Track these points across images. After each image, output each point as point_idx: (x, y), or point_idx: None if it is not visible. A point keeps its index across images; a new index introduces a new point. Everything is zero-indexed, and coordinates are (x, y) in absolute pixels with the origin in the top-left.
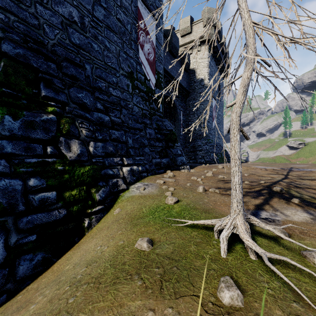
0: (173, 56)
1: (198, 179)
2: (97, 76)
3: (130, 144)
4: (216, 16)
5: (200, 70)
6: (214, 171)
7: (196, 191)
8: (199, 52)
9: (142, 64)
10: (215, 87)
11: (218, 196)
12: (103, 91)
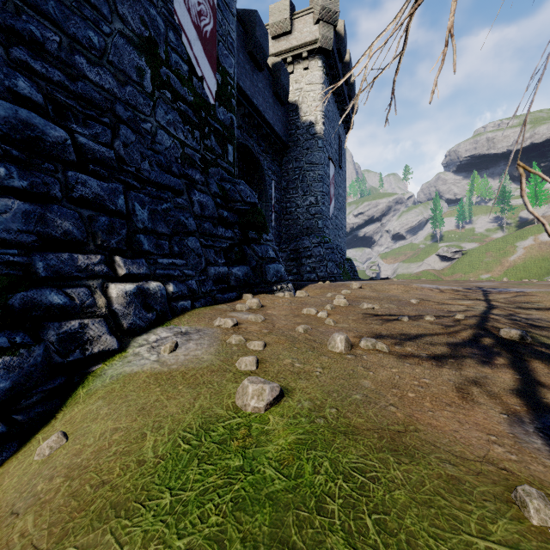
0: (256, 65)
1: (321, 315)
2: (25, 1)
3: (140, 221)
4: (336, 6)
5: (308, 105)
6: (345, 295)
7: (327, 348)
8: (305, 71)
9: (183, 33)
10: (333, 141)
11: (395, 365)
12: (50, 54)
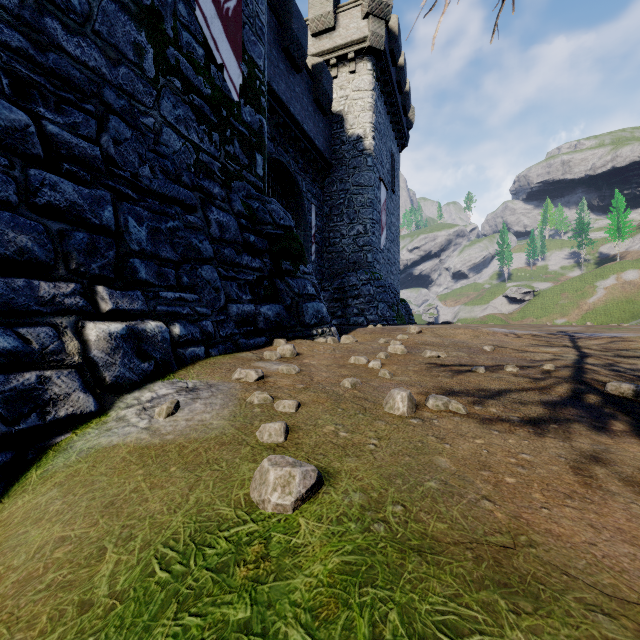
0: (293, 66)
1: (373, 365)
2: None
3: (135, 241)
4: None
5: (355, 116)
6: (402, 341)
7: (383, 410)
8: (352, 75)
9: (198, 6)
10: (385, 160)
11: (479, 433)
12: (8, 12)
